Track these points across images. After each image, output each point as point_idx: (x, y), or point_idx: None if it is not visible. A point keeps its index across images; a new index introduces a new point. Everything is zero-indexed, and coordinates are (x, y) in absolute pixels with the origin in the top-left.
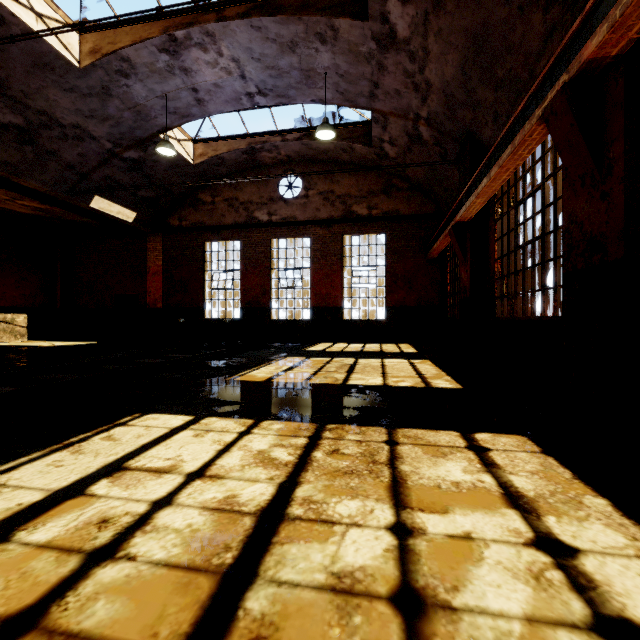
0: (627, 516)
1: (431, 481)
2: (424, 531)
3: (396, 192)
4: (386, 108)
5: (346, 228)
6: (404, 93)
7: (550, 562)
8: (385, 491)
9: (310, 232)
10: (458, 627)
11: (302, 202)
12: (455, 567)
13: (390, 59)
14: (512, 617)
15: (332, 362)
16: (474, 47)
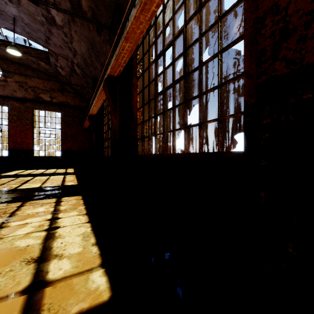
0: (86, 208)
1: (27, 214)
2: (9, 226)
3: (67, 93)
4: (56, 51)
5: (36, 105)
6: (64, 48)
7: (49, 222)
8: (1, 220)
9: (8, 103)
10: (0, 240)
11: (2, 84)
12: (13, 230)
13: (54, 30)
14: (22, 234)
15: (16, 180)
16: (91, 45)
